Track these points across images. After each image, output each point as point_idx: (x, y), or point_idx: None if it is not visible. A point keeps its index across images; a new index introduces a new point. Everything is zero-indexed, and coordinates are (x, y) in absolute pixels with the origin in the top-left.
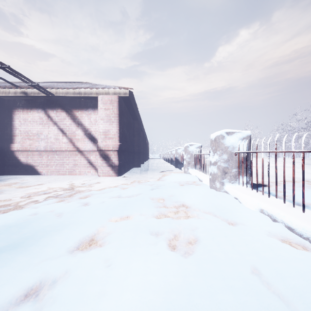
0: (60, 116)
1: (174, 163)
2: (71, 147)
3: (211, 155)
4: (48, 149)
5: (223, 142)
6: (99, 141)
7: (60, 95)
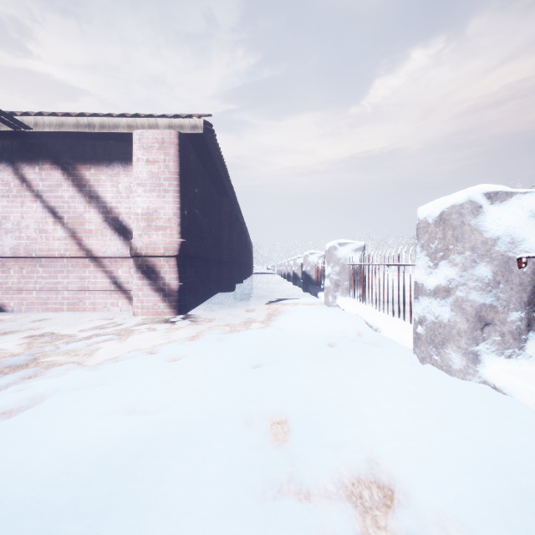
0: (48, 180)
1: (301, 281)
2: (73, 250)
3: (420, 267)
4: (21, 254)
5: (477, 223)
6: (135, 234)
7: (44, 129)
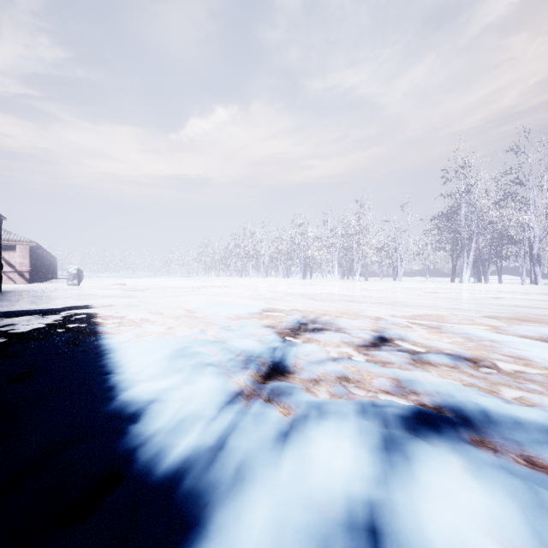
0: None
1: None
2: None
3: None
4: None
5: None
6: (18, 267)
7: None
